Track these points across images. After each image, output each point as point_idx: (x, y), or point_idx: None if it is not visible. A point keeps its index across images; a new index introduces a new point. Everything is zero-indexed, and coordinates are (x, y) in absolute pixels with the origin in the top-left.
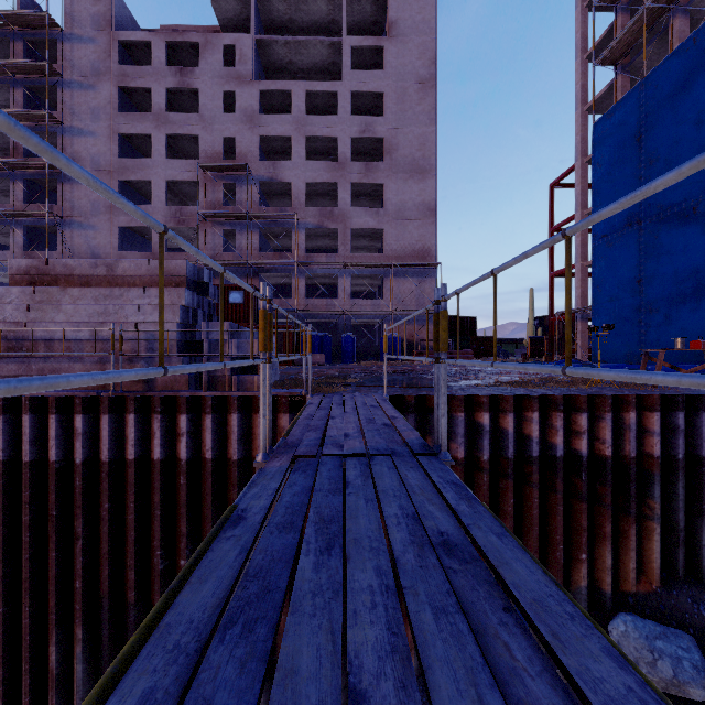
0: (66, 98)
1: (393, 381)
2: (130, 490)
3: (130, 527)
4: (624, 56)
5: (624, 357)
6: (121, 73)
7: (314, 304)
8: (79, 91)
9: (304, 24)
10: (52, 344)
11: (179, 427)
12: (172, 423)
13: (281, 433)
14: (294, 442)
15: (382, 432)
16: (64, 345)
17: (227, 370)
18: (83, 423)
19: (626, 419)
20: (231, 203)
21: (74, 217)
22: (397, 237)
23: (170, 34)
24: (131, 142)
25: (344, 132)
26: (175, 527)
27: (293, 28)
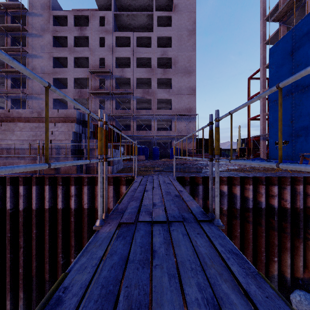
0: (30, 41)
1: (177, 169)
2: (46, 224)
3: (46, 242)
4: (283, 17)
5: (284, 157)
6: (54, 29)
7: (140, 133)
8: (35, 38)
9: (136, 7)
10: (10, 150)
11: (70, 192)
12: (67, 190)
13: (121, 195)
14: (122, 209)
15: (175, 201)
16: (16, 151)
17: (95, 164)
18: (23, 190)
19: (297, 189)
20: (103, 88)
21: (33, 94)
22: (178, 102)
23: (75, 12)
24: (58, 61)
25: (154, 55)
26: (69, 242)
27: (131, 8)
